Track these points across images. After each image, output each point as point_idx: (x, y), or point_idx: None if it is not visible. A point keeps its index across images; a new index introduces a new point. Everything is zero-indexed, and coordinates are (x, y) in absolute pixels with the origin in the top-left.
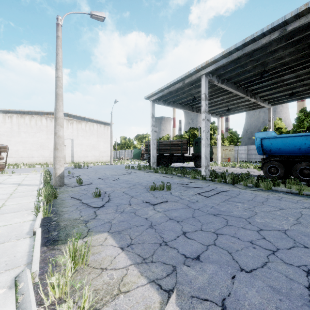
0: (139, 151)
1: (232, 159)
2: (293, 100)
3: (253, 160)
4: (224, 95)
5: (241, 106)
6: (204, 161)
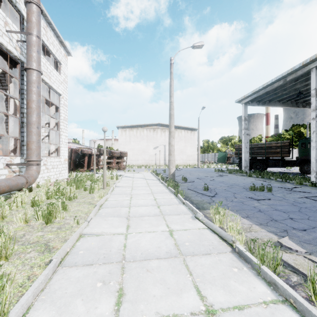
0: (224, 155)
1: None
2: None
3: None
4: None
5: None
6: (315, 166)
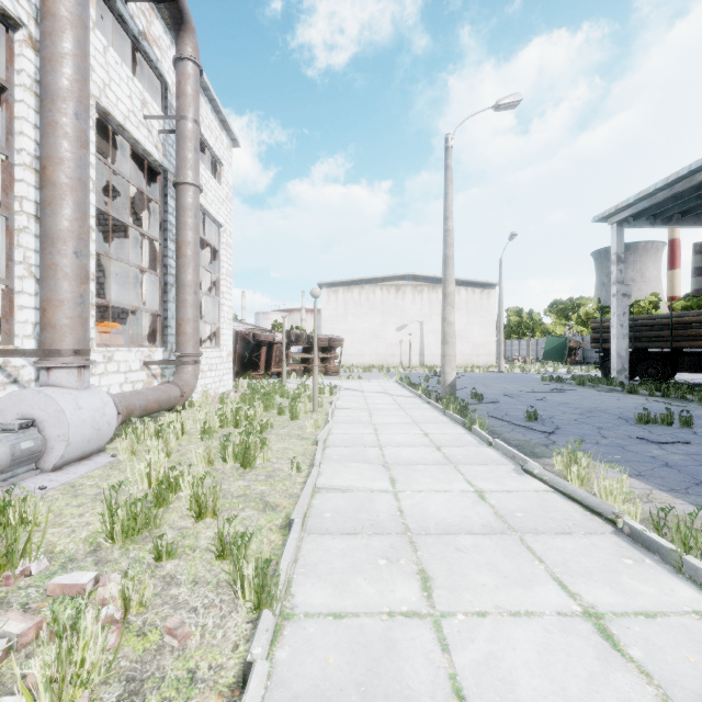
0: (560, 343)
1: None
2: None
3: None
4: None
5: None
6: None
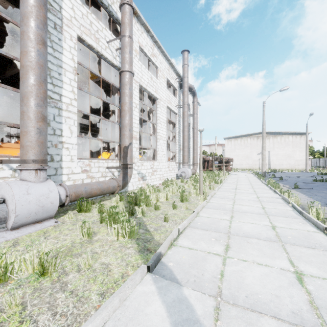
0: None
1: None
2: None
3: None
4: None
5: None
6: None
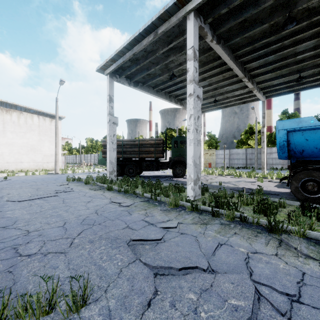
0: None
1: (213, 165)
2: (292, 92)
3: (235, 166)
4: (213, 76)
5: (231, 98)
6: (192, 171)
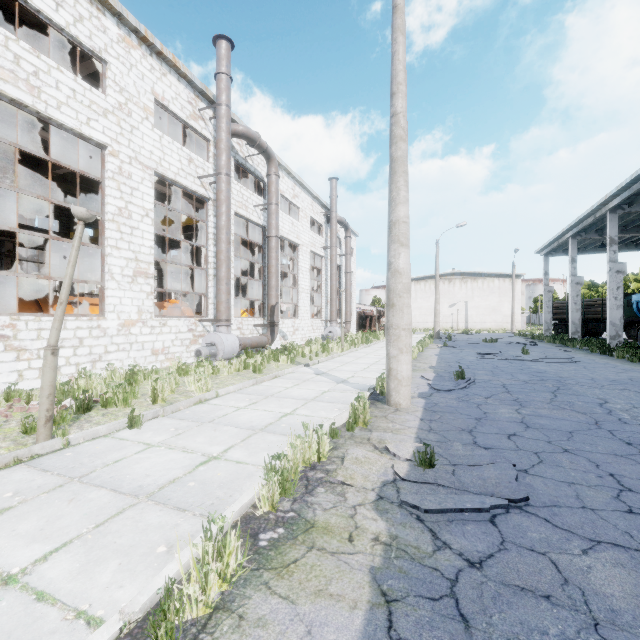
0: None
1: None
2: None
3: None
4: None
5: None
6: (570, 327)
